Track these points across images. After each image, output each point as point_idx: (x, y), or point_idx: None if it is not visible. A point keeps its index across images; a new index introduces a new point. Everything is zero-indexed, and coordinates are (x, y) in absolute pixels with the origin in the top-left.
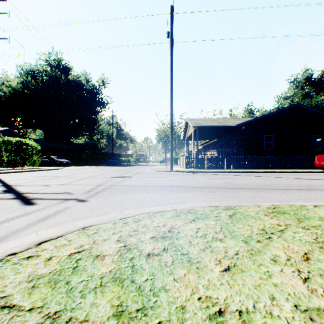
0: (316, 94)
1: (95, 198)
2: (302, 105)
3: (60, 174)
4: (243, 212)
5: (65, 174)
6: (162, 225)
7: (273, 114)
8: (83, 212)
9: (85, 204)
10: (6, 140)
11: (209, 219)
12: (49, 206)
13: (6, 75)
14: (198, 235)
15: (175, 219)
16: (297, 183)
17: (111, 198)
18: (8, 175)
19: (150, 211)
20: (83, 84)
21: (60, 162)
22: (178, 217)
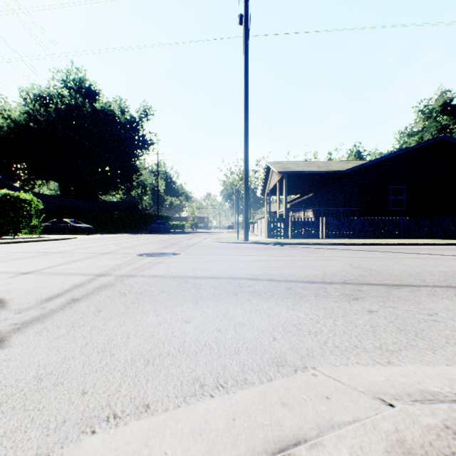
0: None
1: (39, 328)
2: (451, 137)
3: (57, 249)
4: None
5: (67, 248)
6: None
7: (405, 153)
8: None
9: None
10: None
11: None
12: None
13: (6, 103)
14: None
15: None
16: None
17: (84, 328)
18: None
19: None
20: (117, 116)
21: (77, 228)
22: None
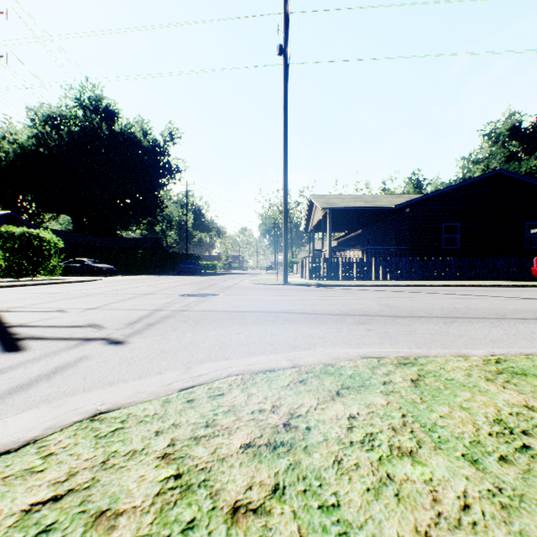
0: (528, 155)
1: (142, 336)
2: (508, 171)
3: (93, 290)
4: (439, 372)
5: (102, 289)
6: (270, 408)
7: (459, 187)
8: (110, 369)
9: (120, 350)
10: (4, 232)
11: (372, 390)
12: (49, 355)
13: (10, 124)
14: (354, 439)
15: (299, 392)
16: (512, 305)
17: (172, 336)
18: (2, 292)
19: (244, 369)
20: (138, 139)
21: (98, 268)
22: (305, 386)
